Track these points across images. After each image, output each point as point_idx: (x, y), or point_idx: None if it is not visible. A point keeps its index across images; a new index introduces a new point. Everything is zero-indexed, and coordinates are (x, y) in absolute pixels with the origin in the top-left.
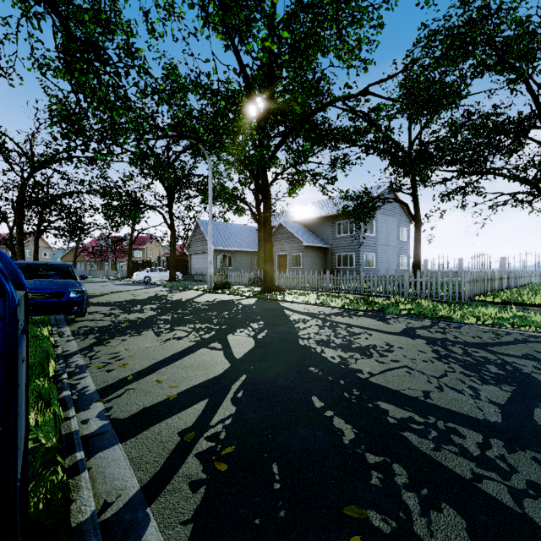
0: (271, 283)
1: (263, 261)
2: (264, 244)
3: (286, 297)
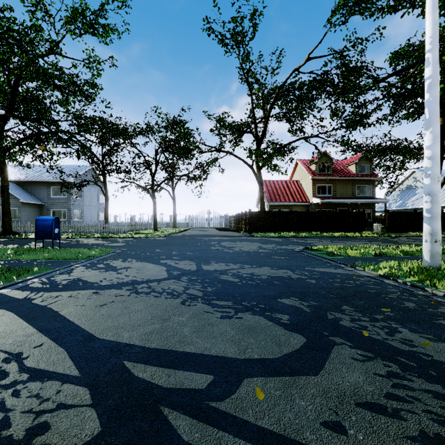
0: (10, 229)
1: (2, 215)
2: (3, 204)
3: (29, 236)
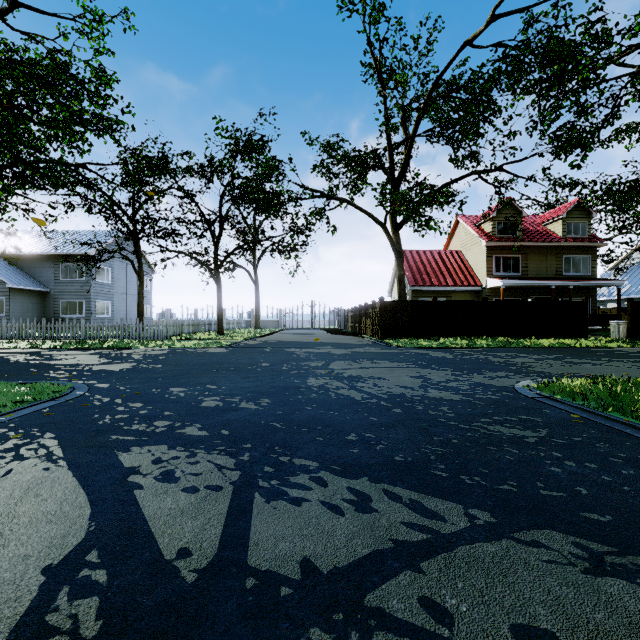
0: None
1: None
2: None
3: None
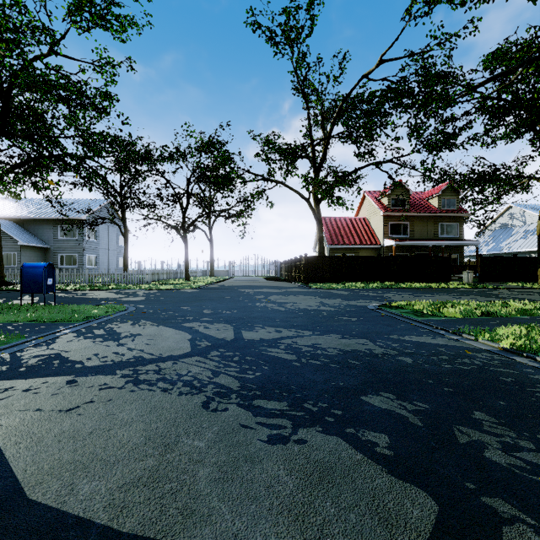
0: (2, 279)
1: None
2: None
3: None
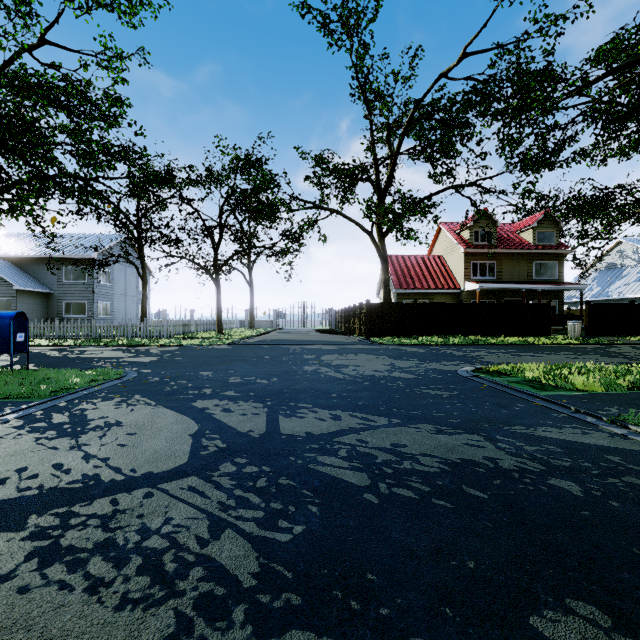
0: None
1: None
2: None
3: None
